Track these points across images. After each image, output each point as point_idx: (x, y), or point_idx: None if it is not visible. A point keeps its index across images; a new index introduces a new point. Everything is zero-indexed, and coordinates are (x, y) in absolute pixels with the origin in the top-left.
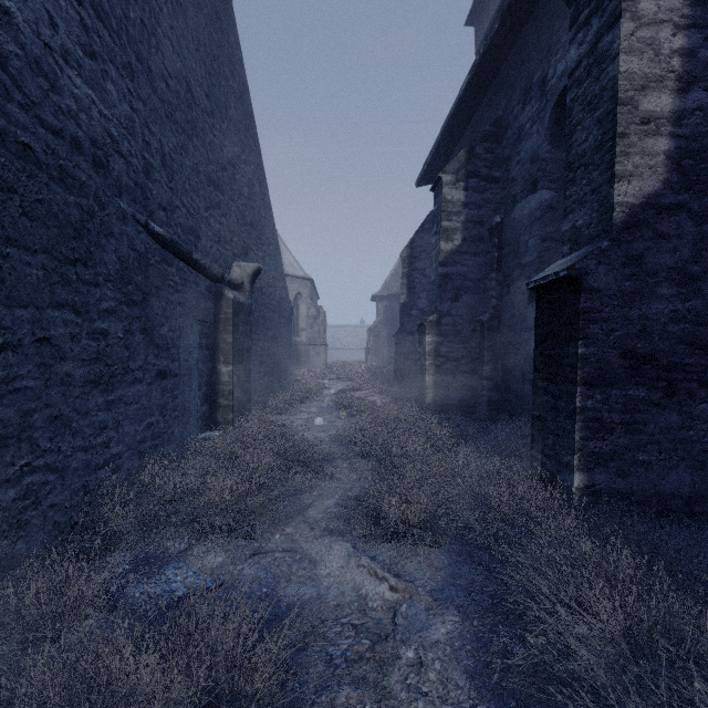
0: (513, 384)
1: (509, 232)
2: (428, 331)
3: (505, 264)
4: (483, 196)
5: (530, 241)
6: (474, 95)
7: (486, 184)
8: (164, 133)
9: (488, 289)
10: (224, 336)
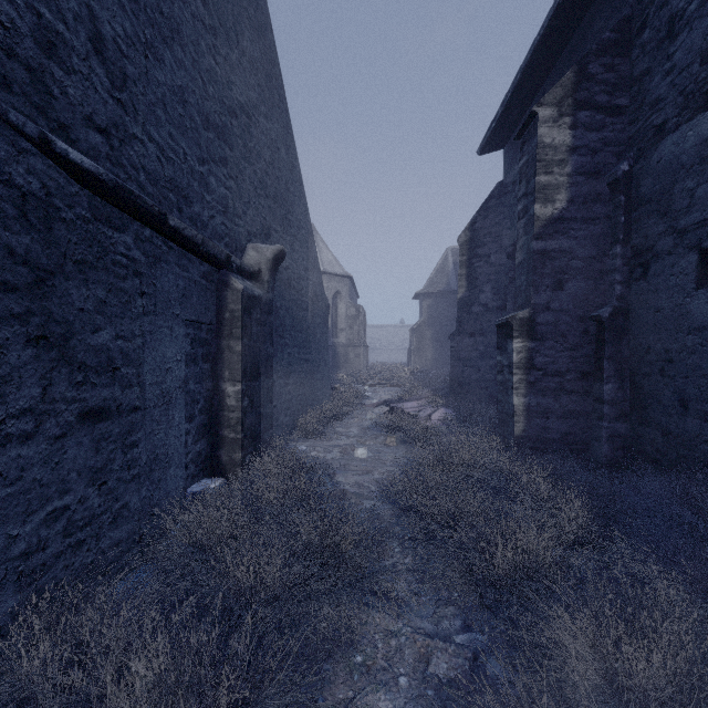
0: (658, 414)
1: (647, 184)
2: (517, 333)
3: (637, 233)
4: (601, 135)
5: (700, 188)
6: (577, 1)
7: (604, 117)
8: None
9: (608, 271)
10: (229, 343)
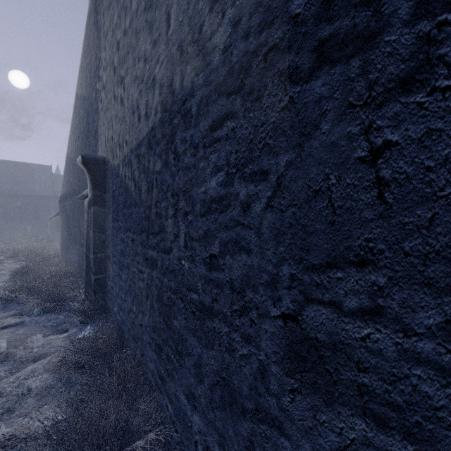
0: None
1: None
2: None
3: None
4: None
5: None
6: None
7: None
8: None
9: None
10: None
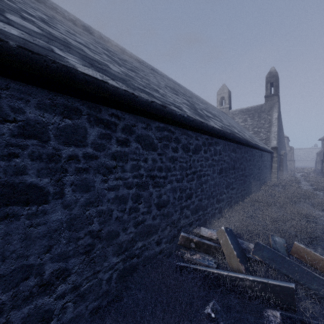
0: None
1: None
2: (323, 162)
3: None
4: None
5: None
6: None
7: None
8: (279, 143)
9: None
10: (281, 163)
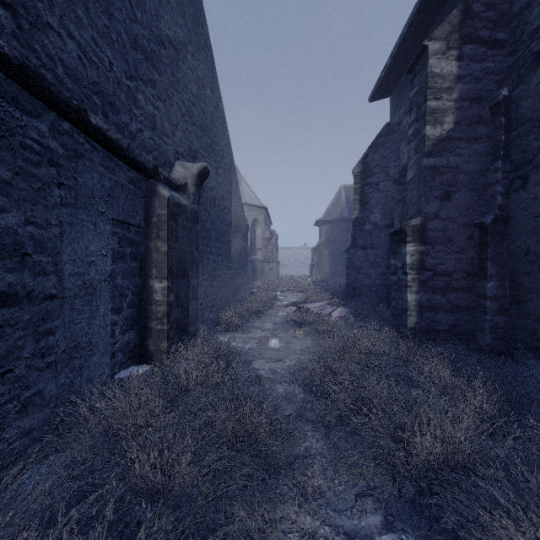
0: (539, 307)
1: (526, 105)
2: (410, 238)
3: (516, 150)
4: (483, 65)
5: None
6: None
7: (486, 50)
8: None
9: (489, 183)
10: (156, 244)
